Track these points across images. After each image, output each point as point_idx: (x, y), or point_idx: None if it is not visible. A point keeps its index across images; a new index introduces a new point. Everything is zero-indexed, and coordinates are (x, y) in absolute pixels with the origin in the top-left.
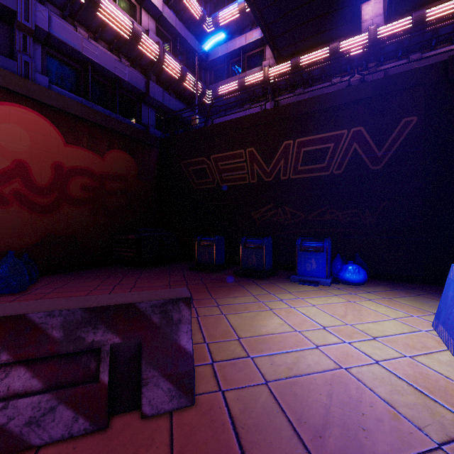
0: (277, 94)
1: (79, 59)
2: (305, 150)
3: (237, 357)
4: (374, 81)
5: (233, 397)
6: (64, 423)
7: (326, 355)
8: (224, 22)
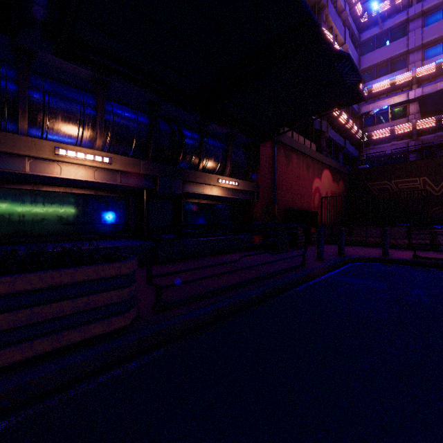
0: (420, 135)
1: (328, 140)
2: None
3: None
4: None
5: None
6: None
7: None
8: (376, 90)
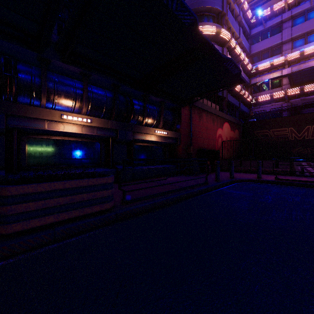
0: (290, 99)
1: (228, 103)
2: None
3: None
4: None
5: None
6: None
7: None
8: (261, 69)
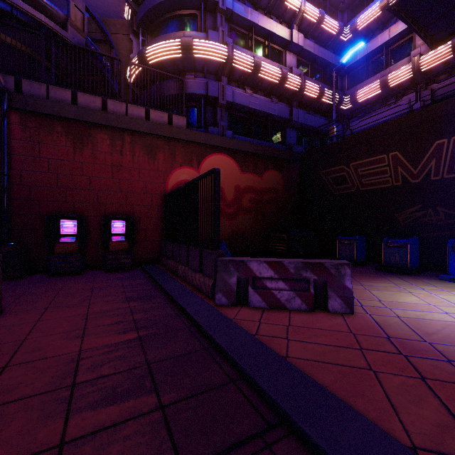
0: (432, 81)
1: (246, 111)
2: None
3: (379, 307)
4: None
5: (376, 317)
6: (298, 304)
7: (452, 317)
8: (363, 25)
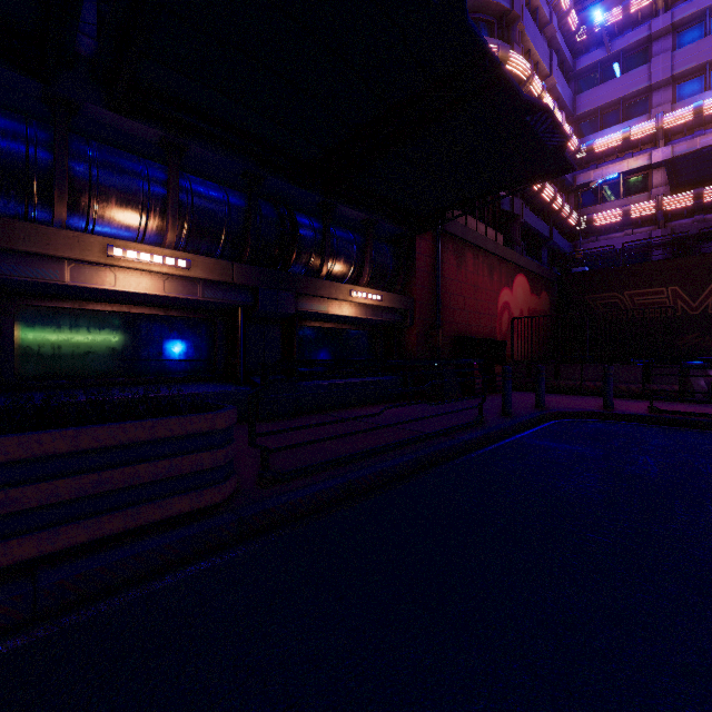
0: (669, 220)
1: (524, 228)
2: None
3: None
4: None
5: None
6: None
7: None
8: (600, 149)
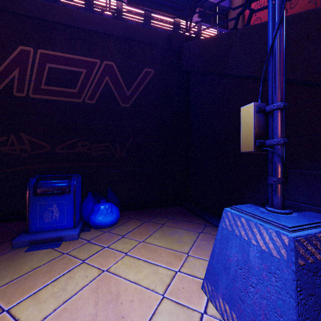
0: None
1: None
2: (51, 67)
3: None
4: (123, 23)
5: None
6: None
7: None
8: None
